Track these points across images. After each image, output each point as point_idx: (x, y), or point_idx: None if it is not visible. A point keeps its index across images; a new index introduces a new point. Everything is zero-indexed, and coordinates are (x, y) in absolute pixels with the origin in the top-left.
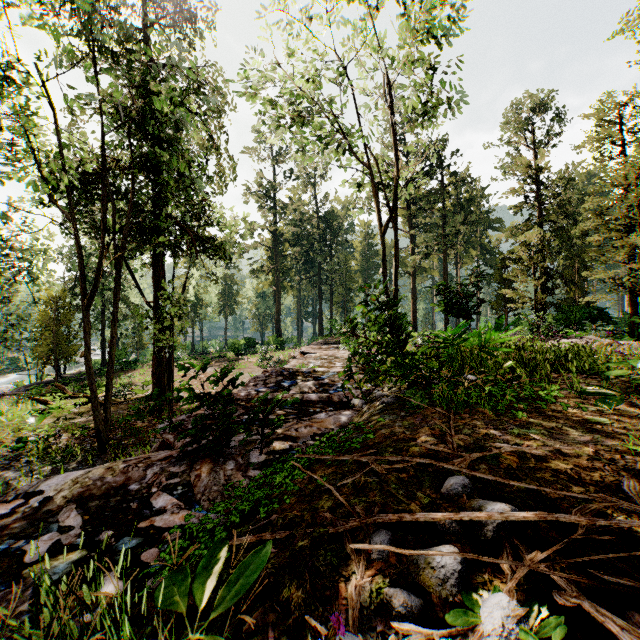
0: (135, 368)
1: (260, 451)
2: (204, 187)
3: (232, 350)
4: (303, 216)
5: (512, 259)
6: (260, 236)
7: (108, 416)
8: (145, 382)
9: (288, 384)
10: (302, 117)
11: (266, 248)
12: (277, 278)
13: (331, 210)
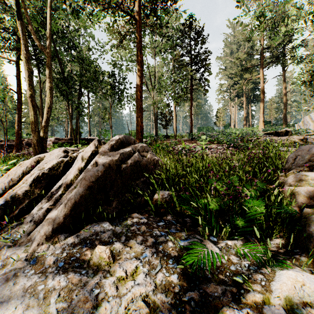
0: None
1: None
2: None
3: None
4: None
5: None
6: None
7: None
8: None
9: None
10: None
11: None
12: None
13: None
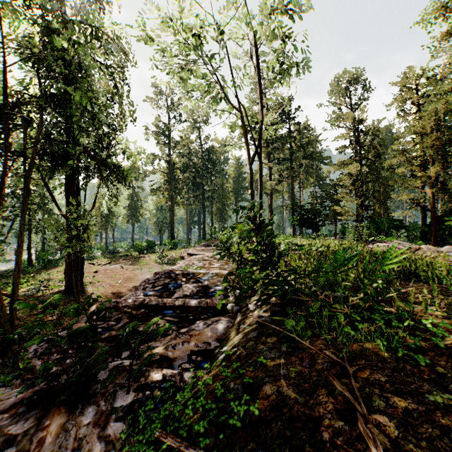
0: (56, 266)
1: (128, 389)
2: (105, 120)
3: (136, 250)
4: (191, 150)
5: (339, 185)
6: (158, 164)
7: (14, 316)
8: (61, 278)
9: (173, 286)
10: (187, 67)
11: (163, 173)
12: (171, 196)
13: (212, 147)
